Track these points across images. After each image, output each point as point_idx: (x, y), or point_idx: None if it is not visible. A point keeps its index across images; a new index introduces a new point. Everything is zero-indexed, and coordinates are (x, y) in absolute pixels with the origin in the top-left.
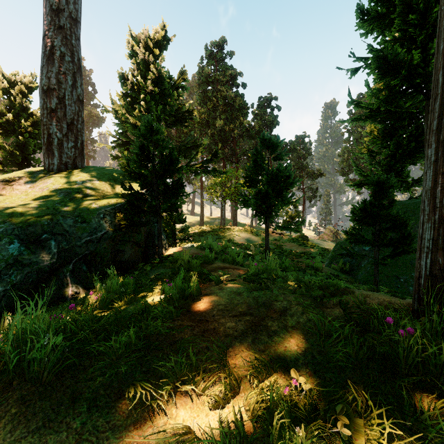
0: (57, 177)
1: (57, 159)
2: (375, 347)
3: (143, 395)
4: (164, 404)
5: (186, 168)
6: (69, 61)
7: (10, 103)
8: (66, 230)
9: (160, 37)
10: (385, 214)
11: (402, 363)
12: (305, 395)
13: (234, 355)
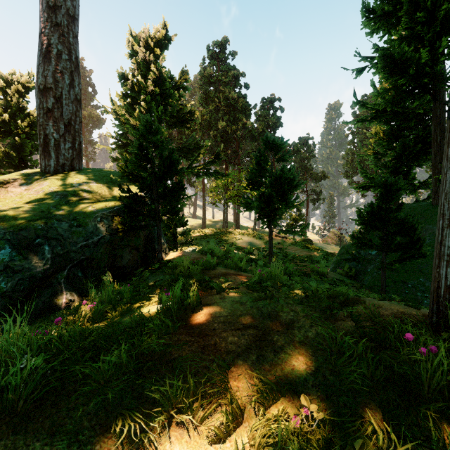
0: (54, 179)
1: (54, 160)
2: (393, 366)
3: (131, 430)
4: (157, 438)
5: (188, 170)
6: (66, 59)
7: (7, 103)
8: (61, 234)
9: (161, 36)
10: (393, 218)
11: (425, 387)
12: (317, 424)
13: (236, 376)
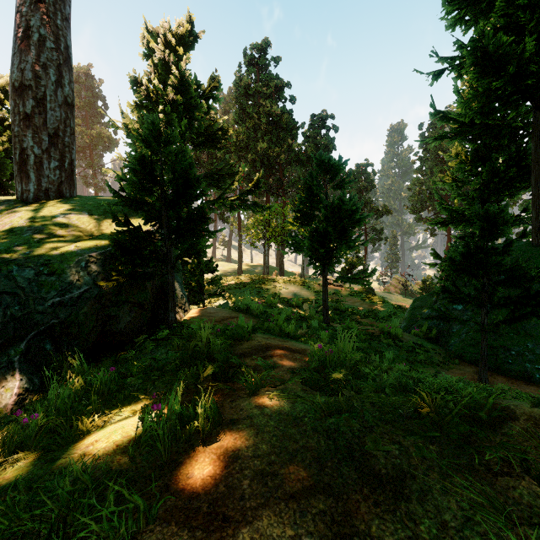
0: (31, 209)
1: (34, 184)
2: None
3: None
4: None
5: (219, 201)
6: (51, 48)
7: None
8: (22, 287)
9: (185, 31)
10: (495, 262)
11: None
12: None
13: None
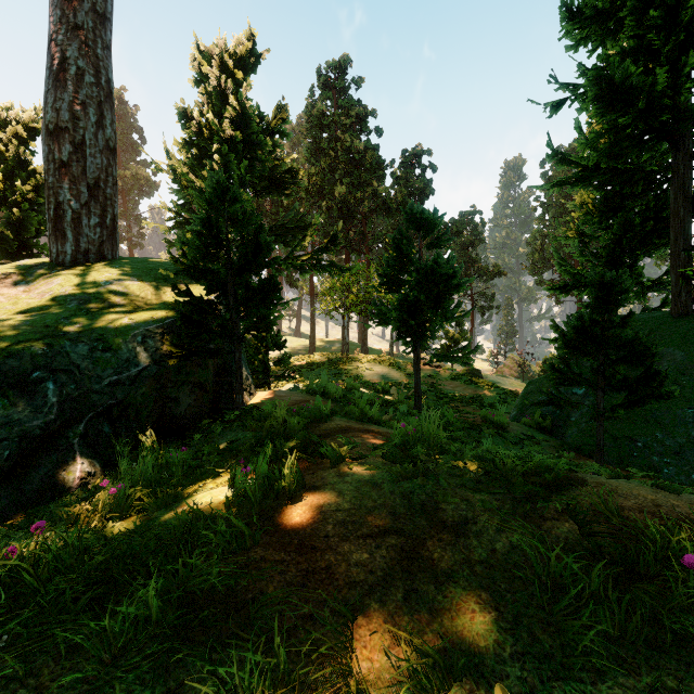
0: (70, 275)
1: (72, 244)
2: (660, 615)
3: None
4: None
5: (287, 261)
6: (91, 83)
7: None
8: (76, 364)
9: (245, 51)
10: (614, 336)
11: None
12: None
13: (368, 635)
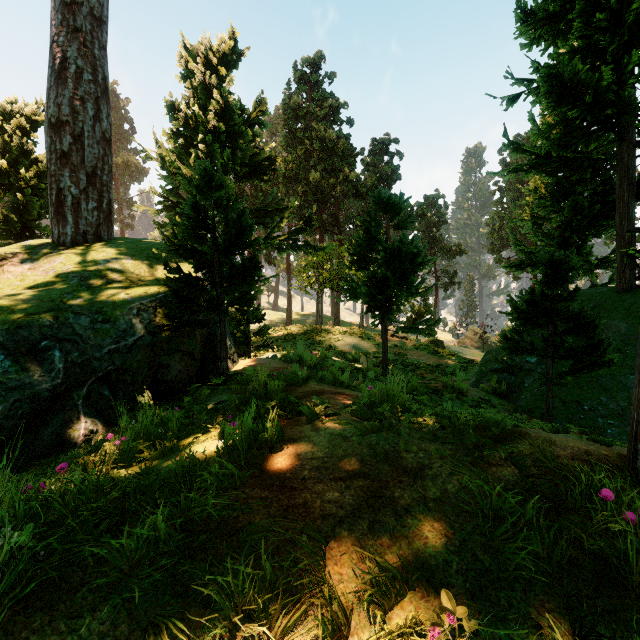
0: (71, 254)
1: (72, 226)
2: (581, 539)
3: None
4: None
5: (266, 241)
6: (89, 80)
7: (4, 145)
8: (79, 334)
9: (227, 49)
10: (562, 310)
11: (635, 575)
12: (468, 637)
13: (338, 555)
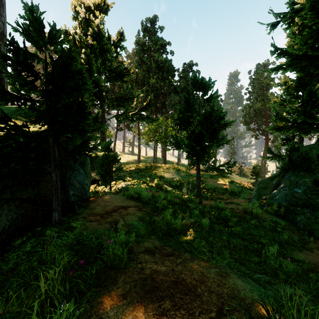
0: None
1: None
2: None
3: None
4: None
5: (123, 115)
6: None
7: None
8: None
9: (100, 1)
10: None
11: None
12: None
13: None
